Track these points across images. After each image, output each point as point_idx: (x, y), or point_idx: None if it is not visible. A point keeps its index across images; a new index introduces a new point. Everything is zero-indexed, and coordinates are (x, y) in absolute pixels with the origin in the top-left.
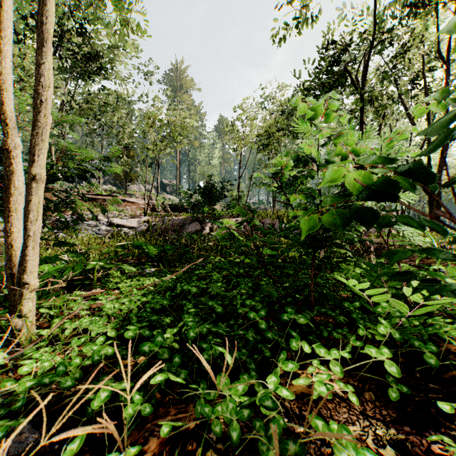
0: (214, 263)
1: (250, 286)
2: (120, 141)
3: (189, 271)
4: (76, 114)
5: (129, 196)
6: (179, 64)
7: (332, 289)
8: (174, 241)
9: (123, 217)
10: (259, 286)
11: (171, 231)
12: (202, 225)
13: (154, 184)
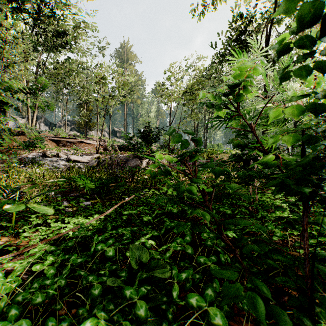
0: (147, 196)
1: (188, 241)
2: (80, 98)
3: (124, 204)
4: (47, 77)
5: (88, 139)
6: (126, 43)
7: (288, 240)
8: (118, 173)
9: (80, 155)
10: (215, 272)
11: (117, 165)
12: (141, 161)
13: (107, 131)
